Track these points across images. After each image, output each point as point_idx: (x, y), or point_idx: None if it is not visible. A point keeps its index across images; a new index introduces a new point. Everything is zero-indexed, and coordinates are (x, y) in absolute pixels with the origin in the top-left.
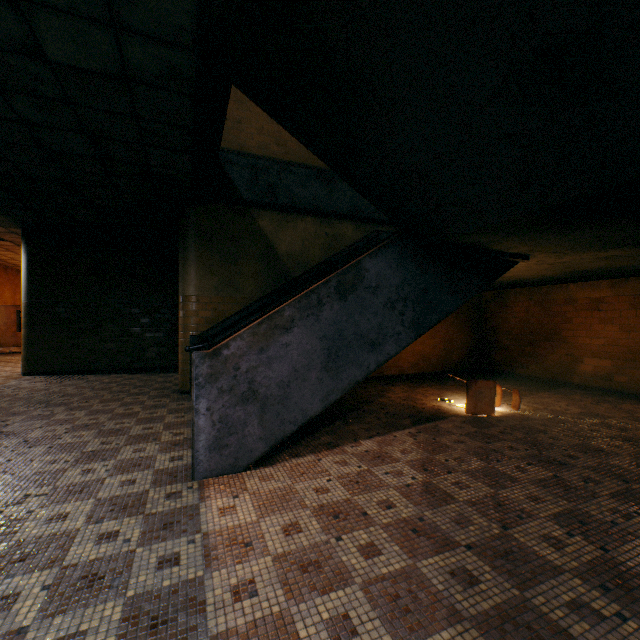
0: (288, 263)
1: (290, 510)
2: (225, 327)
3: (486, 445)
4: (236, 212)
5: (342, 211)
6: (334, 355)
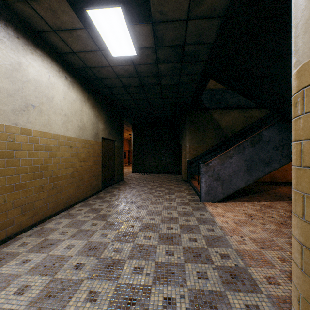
0: (225, 131)
1: (234, 212)
2: (200, 157)
3: None
4: (204, 113)
5: (252, 105)
6: (249, 167)
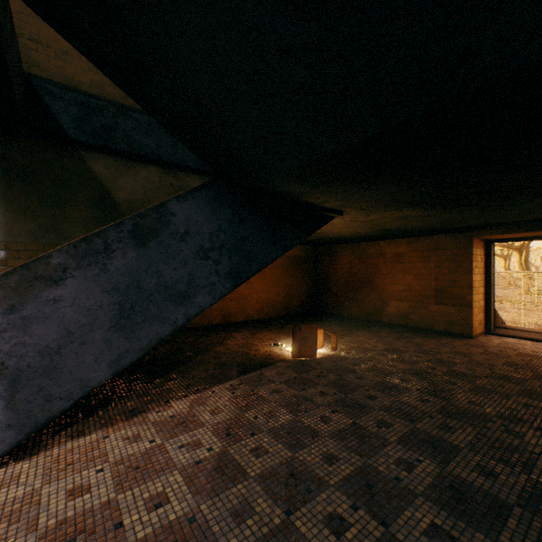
0: (128, 211)
1: None
2: None
3: (300, 392)
4: (61, 151)
5: (188, 164)
6: (129, 310)
